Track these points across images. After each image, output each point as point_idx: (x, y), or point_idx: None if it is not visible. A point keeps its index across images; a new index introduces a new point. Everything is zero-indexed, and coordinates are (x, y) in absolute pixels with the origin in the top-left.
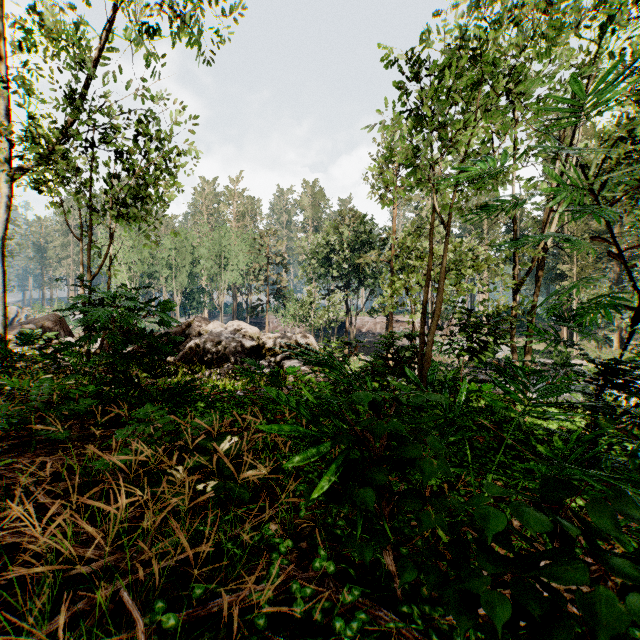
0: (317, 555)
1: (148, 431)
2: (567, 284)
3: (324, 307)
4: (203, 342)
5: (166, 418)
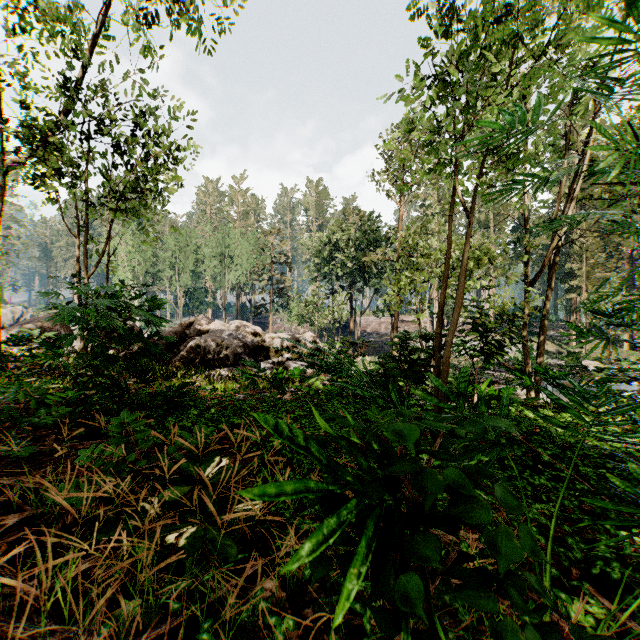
0: (328, 637)
1: (119, 451)
2: (576, 283)
3: (328, 307)
4: (204, 342)
5: (144, 433)
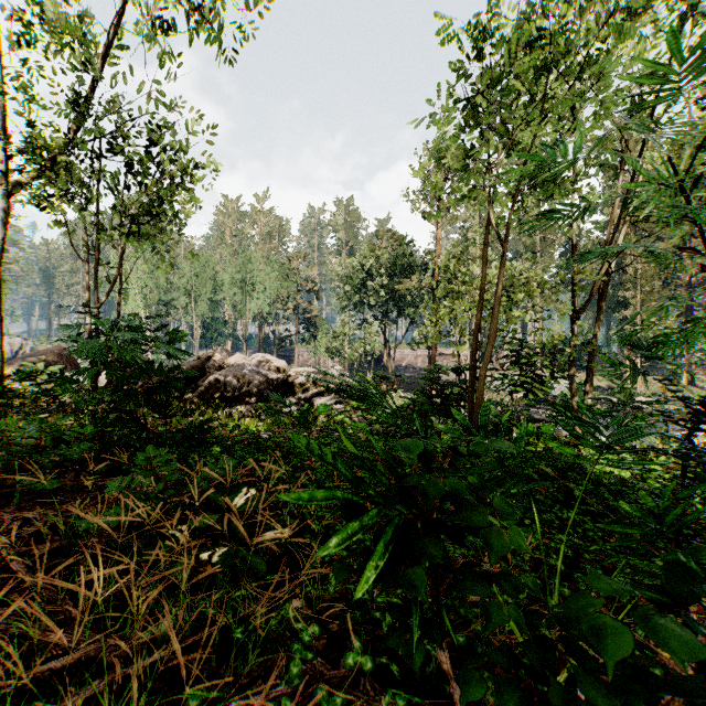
0: (350, 643)
1: (147, 483)
2: (630, 313)
3: (359, 338)
4: (224, 377)
5: (171, 466)
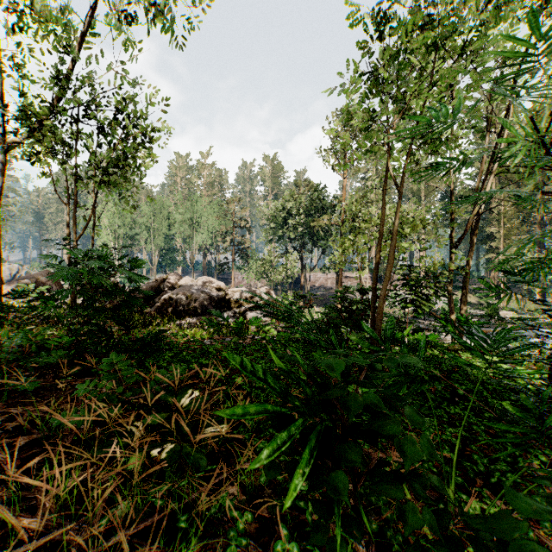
0: (278, 528)
1: (110, 385)
2: (495, 244)
3: (282, 265)
4: (176, 295)
5: (130, 371)
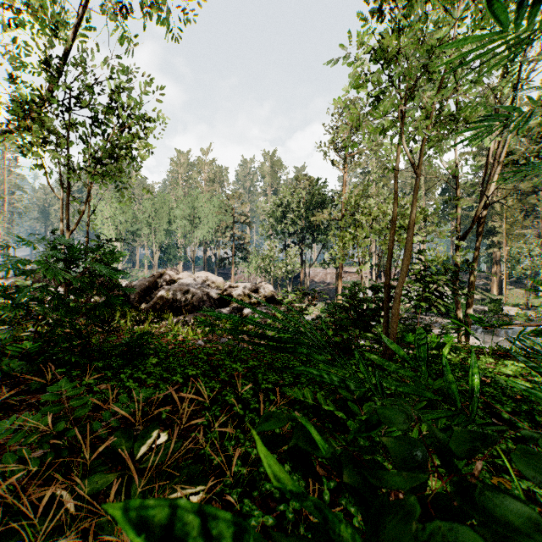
0: None
1: (45, 422)
2: (497, 239)
3: (282, 260)
4: (172, 291)
5: (82, 397)
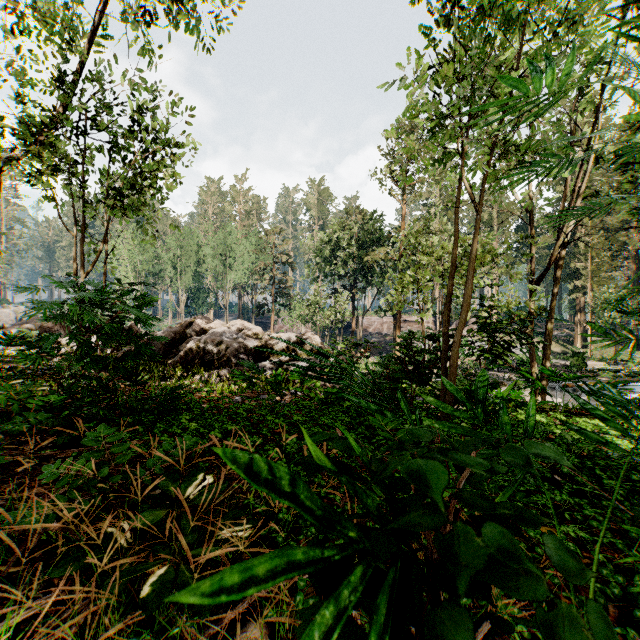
0: None
1: (90, 467)
2: (581, 283)
3: (330, 306)
4: (203, 342)
5: (122, 445)
